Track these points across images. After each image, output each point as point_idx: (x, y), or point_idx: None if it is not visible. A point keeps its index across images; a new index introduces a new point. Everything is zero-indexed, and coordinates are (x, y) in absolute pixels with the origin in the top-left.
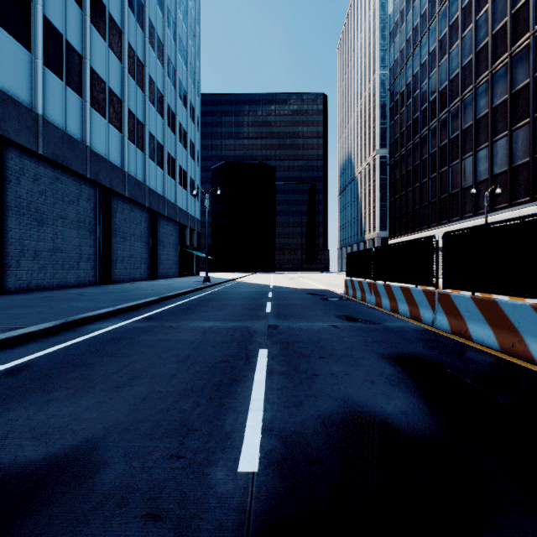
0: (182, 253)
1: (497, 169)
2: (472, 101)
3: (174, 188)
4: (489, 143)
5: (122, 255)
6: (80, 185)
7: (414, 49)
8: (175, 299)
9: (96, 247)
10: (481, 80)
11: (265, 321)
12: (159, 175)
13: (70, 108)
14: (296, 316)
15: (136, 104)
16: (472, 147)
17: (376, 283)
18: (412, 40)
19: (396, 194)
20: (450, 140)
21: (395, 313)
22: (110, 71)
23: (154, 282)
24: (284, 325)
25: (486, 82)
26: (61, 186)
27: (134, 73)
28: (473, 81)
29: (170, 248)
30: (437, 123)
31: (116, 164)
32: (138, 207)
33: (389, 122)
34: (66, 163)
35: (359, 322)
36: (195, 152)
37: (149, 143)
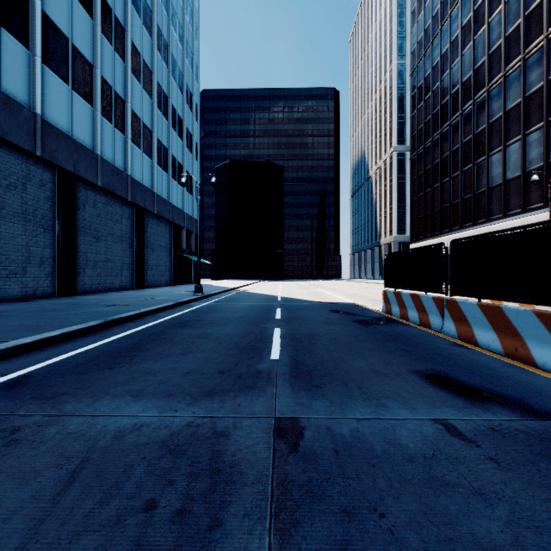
0: (177, 258)
1: None
2: (520, 75)
3: (166, 182)
4: (544, 123)
5: (95, 259)
6: (27, 165)
7: (443, 24)
8: (134, 321)
9: (54, 248)
10: (532, 49)
11: (268, 400)
12: (146, 165)
13: (7, 59)
14: (334, 376)
15: (114, 74)
16: (520, 130)
17: (457, 300)
18: (440, 15)
19: (419, 191)
20: (489, 125)
21: (525, 363)
22: (74, 25)
23: (135, 292)
24: (317, 420)
25: (539, 50)
26: None
27: (111, 36)
28: (521, 51)
29: (162, 252)
30: (472, 107)
31: (84, 143)
32: (118, 201)
33: (411, 111)
34: (0, 131)
35: (495, 405)
36: (192, 144)
37: (133, 125)
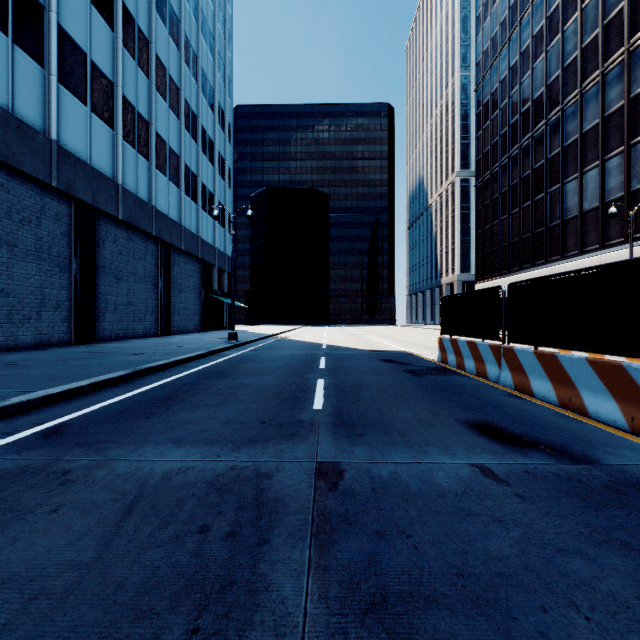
0: (207, 300)
1: (637, 182)
2: (598, 93)
3: (195, 213)
4: (625, 147)
5: (115, 302)
6: (41, 197)
7: (512, 33)
8: (165, 371)
9: (71, 290)
10: (612, 63)
11: (310, 447)
12: (172, 195)
13: (21, 79)
14: (378, 425)
15: (137, 92)
16: (598, 155)
17: (513, 347)
18: (508, 22)
19: (485, 224)
20: (563, 148)
21: (577, 413)
22: (93, 38)
23: (161, 339)
24: (357, 464)
25: (619, 64)
26: (7, 196)
27: (134, 49)
28: (600, 65)
29: (190, 294)
30: (545, 127)
31: (103, 172)
32: (141, 236)
33: (476, 131)
34: (13, 160)
35: (534, 451)
36: (225, 169)
37: (158, 150)
